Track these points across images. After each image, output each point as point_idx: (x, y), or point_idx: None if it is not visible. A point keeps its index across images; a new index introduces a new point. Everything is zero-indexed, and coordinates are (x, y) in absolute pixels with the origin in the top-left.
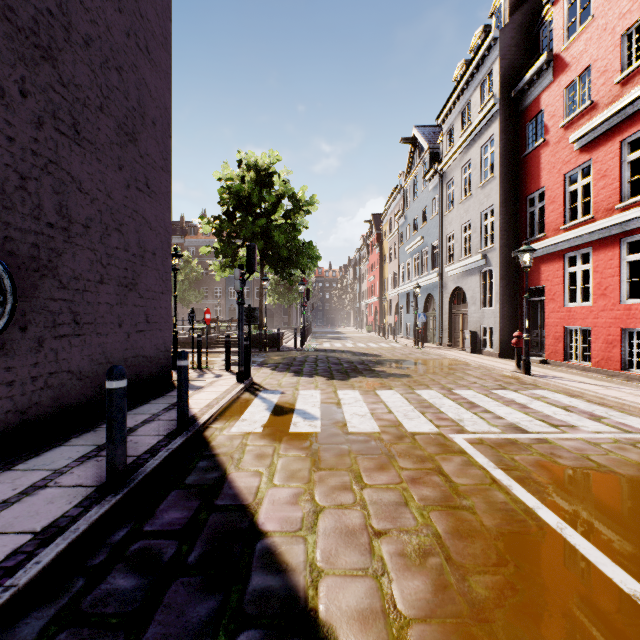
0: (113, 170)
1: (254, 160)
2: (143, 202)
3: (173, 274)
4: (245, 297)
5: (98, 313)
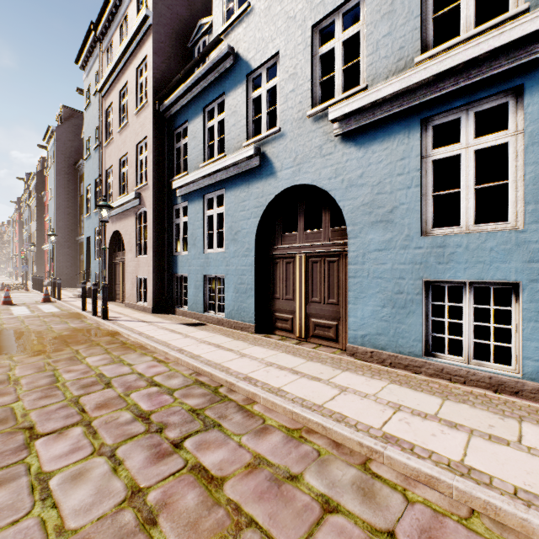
0: None
1: None
2: None
3: None
4: None
5: None
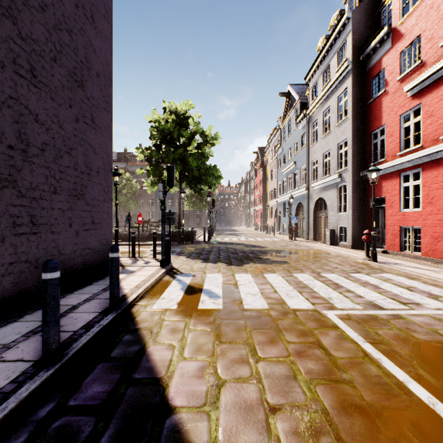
0: (64, 107)
1: (175, 107)
2: (89, 133)
3: (119, 189)
4: (169, 205)
5: (52, 216)
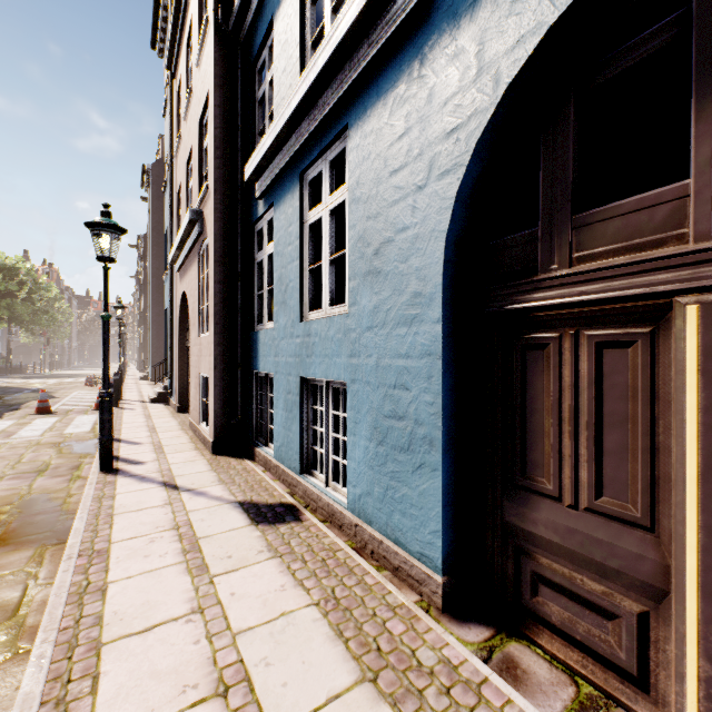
0: None
1: (3, 260)
2: None
3: None
4: None
5: None
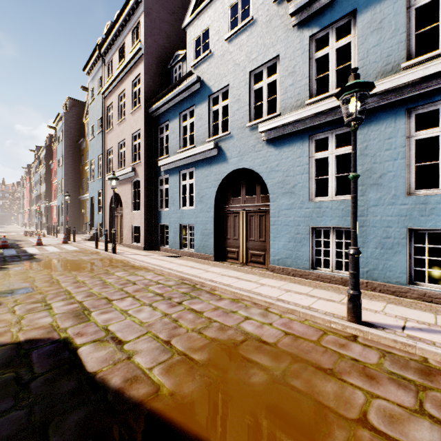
0: None
1: None
2: None
3: None
4: None
5: None
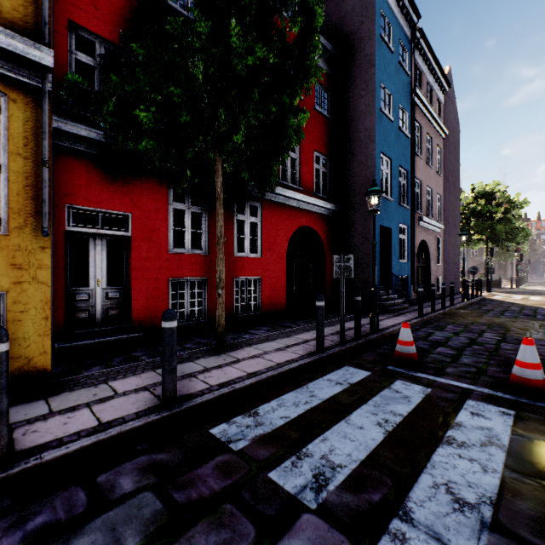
0: (453, 236)
1: (482, 188)
2: (456, 240)
3: None
4: (461, 255)
5: (451, 271)
